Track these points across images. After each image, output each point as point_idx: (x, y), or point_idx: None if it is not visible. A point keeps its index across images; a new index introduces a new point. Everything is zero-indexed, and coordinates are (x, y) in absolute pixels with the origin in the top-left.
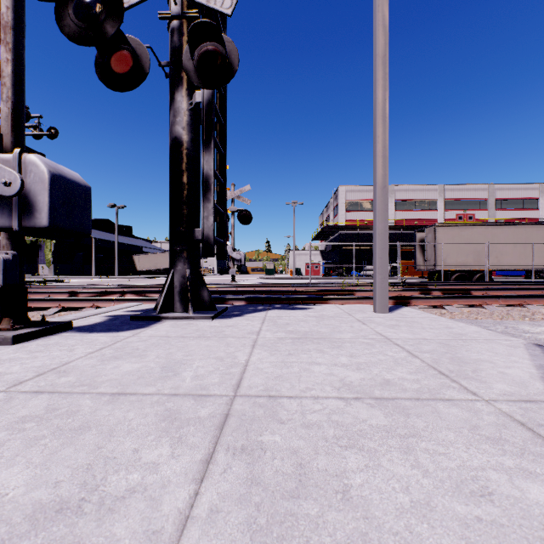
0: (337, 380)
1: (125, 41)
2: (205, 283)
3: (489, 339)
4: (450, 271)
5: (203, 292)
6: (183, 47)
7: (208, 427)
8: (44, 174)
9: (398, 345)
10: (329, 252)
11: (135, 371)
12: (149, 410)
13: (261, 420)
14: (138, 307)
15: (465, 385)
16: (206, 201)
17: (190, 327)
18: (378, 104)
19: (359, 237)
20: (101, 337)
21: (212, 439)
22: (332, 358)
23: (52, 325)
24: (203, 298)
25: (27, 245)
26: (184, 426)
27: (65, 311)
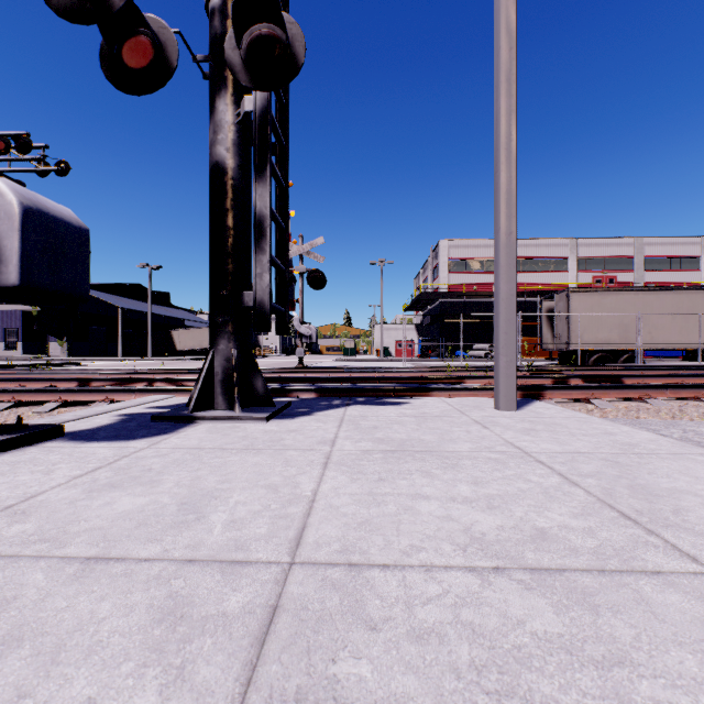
0: (460, 530)
1: (142, 21)
2: (258, 368)
3: (675, 453)
4: (587, 351)
5: (256, 381)
6: (227, 34)
7: (238, 640)
8: (12, 207)
9: (542, 463)
10: (427, 327)
11: (136, 512)
12: (138, 598)
13: (335, 621)
14: (167, 401)
15: (672, 541)
16: (259, 253)
17: (235, 433)
18: (502, 117)
19: (466, 307)
20: (101, 448)
21: (241, 670)
22: (447, 486)
23: (30, 432)
24: (256, 390)
25: (33, 317)
26: (195, 636)
27: (68, 406)
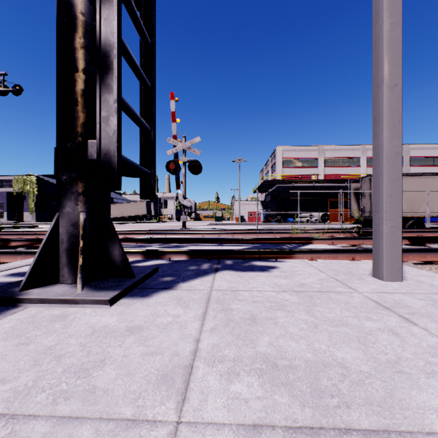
0: None
1: None
2: (115, 234)
3: None
4: None
5: (112, 249)
6: None
7: None
8: None
9: None
10: (268, 202)
11: None
12: None
13: None
14: None
15: None
16: (104, 91)
17: (43, 337)
18: None
19: (293, 189)
20: None
21: None
22: None
23: None
24: (112, 259)
25: (14, 196)
26: None
27: None
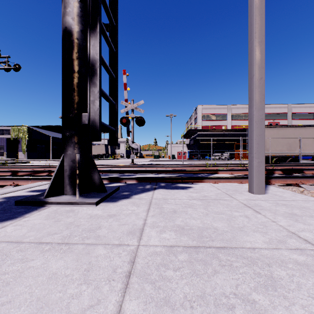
0: None
1: None
2: (95, 167)
3: None
4: (271, 156)
5: (94, 175)
6: None
7: None
8: None
9: None
10: (191, 145)
11: None
12: None
13: None
14: (46, 185)
15: None
16: (92, 86)
17: (66, 218)
18: (255, 3)
19: (209, 136)
20: None
21: None
22: None
23: None
24: (94, 181)
25: (11, 140)
26: None
27: None
